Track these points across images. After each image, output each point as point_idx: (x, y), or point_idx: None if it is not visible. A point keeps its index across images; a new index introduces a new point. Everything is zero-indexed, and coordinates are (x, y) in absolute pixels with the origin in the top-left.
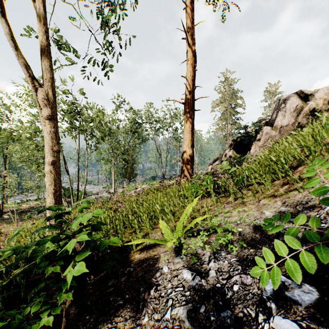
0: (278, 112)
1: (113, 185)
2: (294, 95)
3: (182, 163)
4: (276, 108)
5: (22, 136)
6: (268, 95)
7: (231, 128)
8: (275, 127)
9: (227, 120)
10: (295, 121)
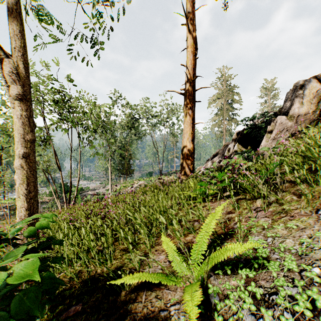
0: (293, 100)
1: (110, 181)
2: (312, 80)
3: (182, 158)
4: (290, 95)
5: (7, 128)
6: (264, 91)
7: (228, 124)
8: (291, 116)
9: (224, 116)
10: (315, 109)
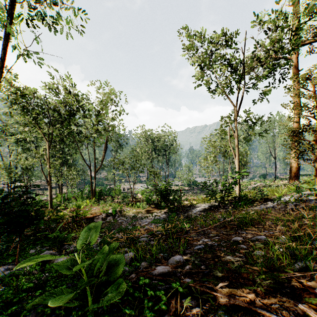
0: None
1: (229, 180)
2: None
3: (290, 172)
4: None
5: (208, 160)
6: None
7: None
8: None
9: None
10: None
